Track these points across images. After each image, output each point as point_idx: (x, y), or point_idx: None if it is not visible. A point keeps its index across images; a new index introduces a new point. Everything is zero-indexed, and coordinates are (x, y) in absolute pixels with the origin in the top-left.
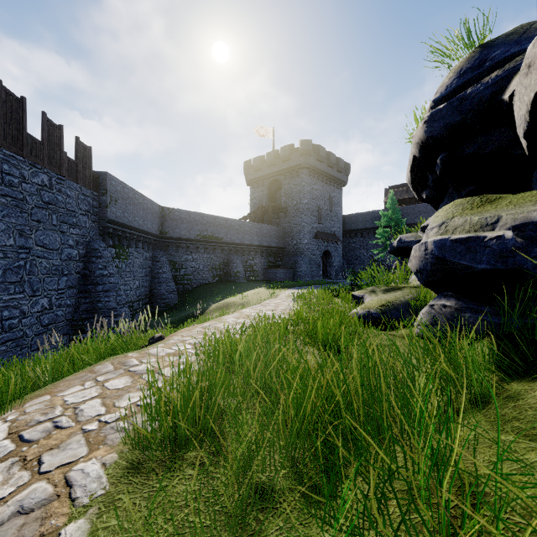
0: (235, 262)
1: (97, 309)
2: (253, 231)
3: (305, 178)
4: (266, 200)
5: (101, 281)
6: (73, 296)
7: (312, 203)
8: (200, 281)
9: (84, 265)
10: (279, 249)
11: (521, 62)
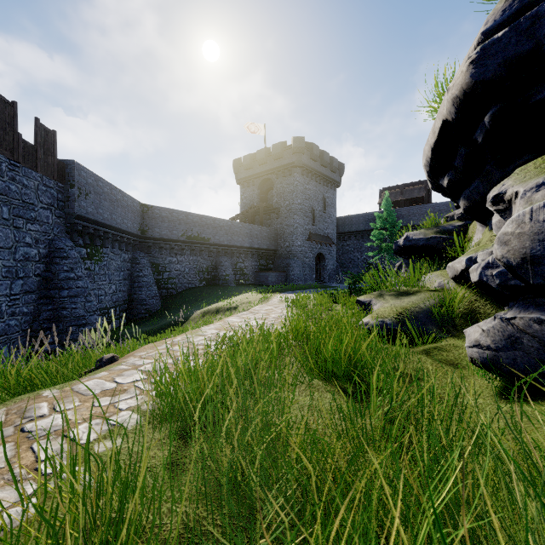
0: (224, 264)
1: (62, 317)
2: (243, 232)
3: (298, 177)
4: (257, 200)
5: (66, 285)
6: (31, 303)
7: (305, 203)
8: (186, 285)
9: (46, 267)
10: (271, 251)
11: None
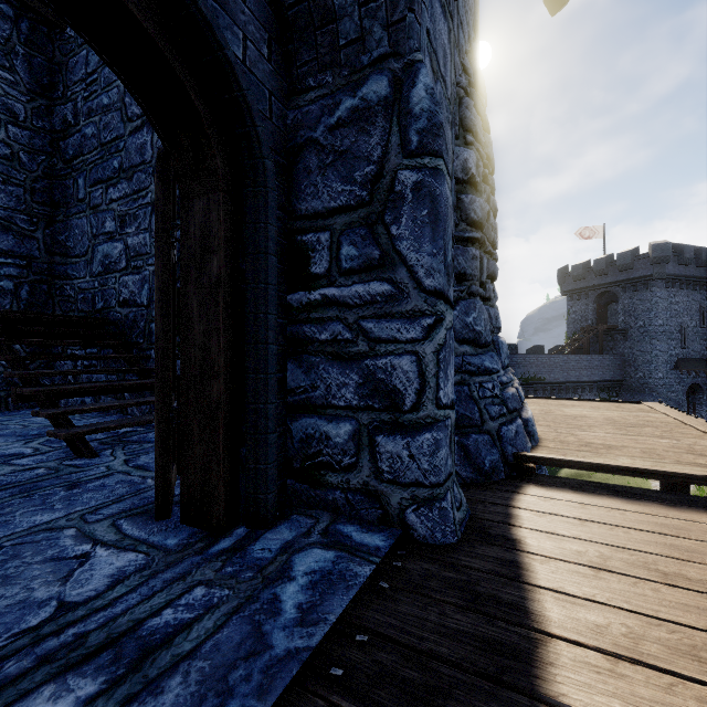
0: None
1: None
2: (581, 364)
3: (659, 292)
4: (592, 316)
5: None
6: None
7: (670, 323)
8: None
9: None
10: (615, 382)
11: None
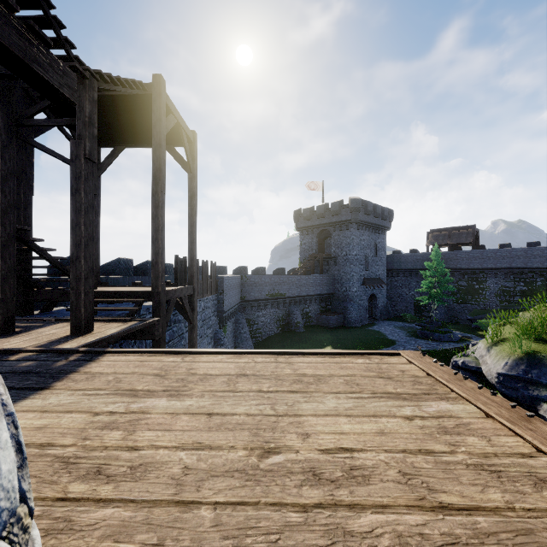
0: (295, 313)
1: None
2: (309, 282)
3: (354, 232)
4: (316, 247)
5: None
6: None
7: (360, 253)
8: (268, 333)
9: None
10: (330, 295)
11: (544, 396)
